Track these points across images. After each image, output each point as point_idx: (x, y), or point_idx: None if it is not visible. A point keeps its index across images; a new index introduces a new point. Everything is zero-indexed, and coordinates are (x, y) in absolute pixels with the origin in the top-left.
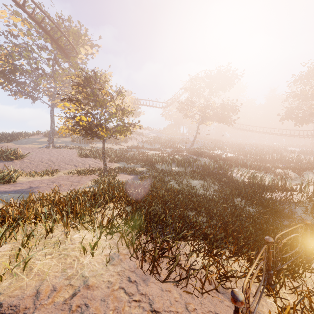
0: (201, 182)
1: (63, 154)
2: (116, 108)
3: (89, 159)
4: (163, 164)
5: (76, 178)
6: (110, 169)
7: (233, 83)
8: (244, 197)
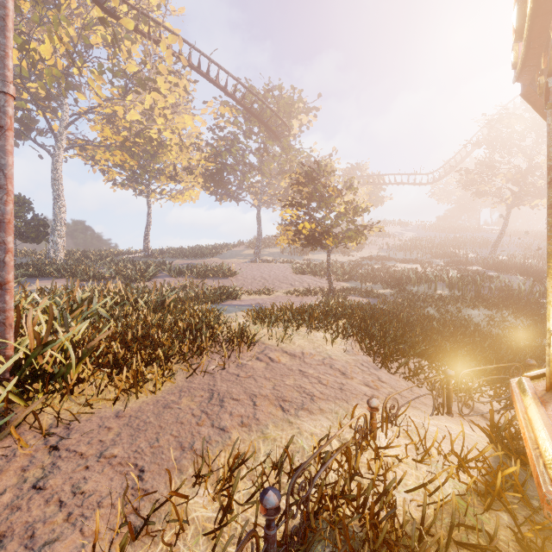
0: (488, 313)
1: (273, 270)
2: (345, 208)
3: (307, 276)
4: (421, 285)
5: (296, 298)
6: (336, 290)
7: None
8: None
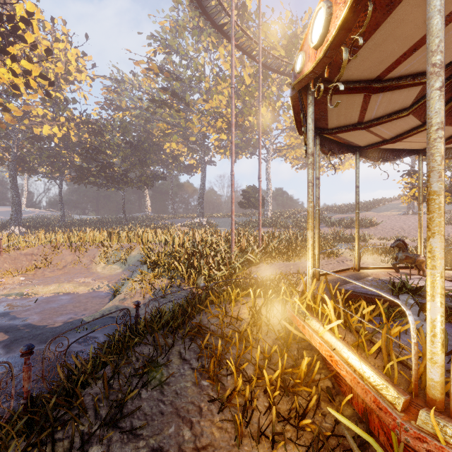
0: None
1: None
2: None
3: None
4: None
5: None
6: None
7: None
8: None
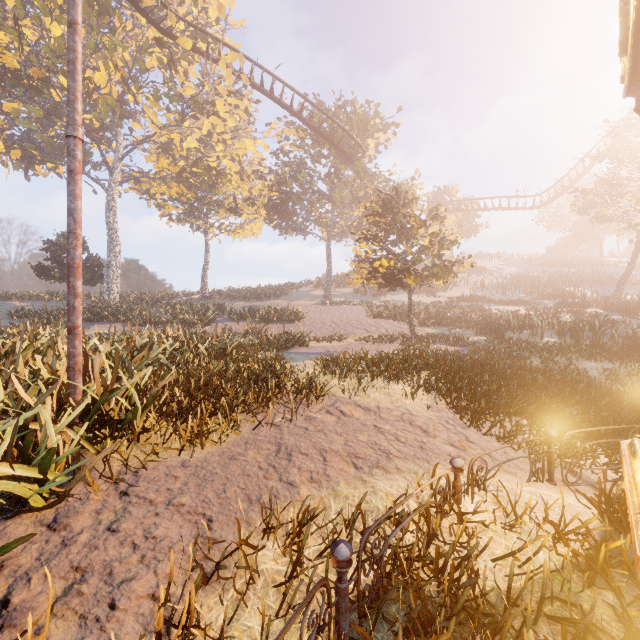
0: (608, 366)
1: (346, 313)
2: (429, 241)
3: (384, 321)
4: (524, 331)
5: (372, 346)
6: (418, 337)
7: None
8: None
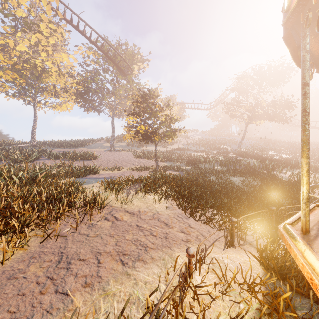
0: (241, 179)
1: (122, 155)
2: (165, 118)
3: (142, 159)
4: (206, 164)
5: (136, 173)
6: (159, 167)
7: (289, 77)
8: (278, 191)
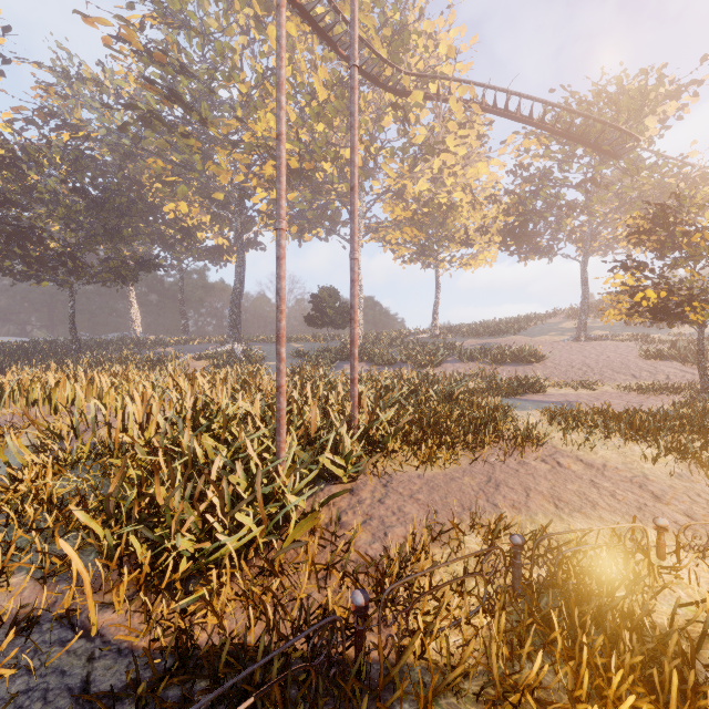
0: None
1: (606, 353)
2: None
3: (667, 363)
4: None
5: (636, 398)
6: None
7: None
8: None
